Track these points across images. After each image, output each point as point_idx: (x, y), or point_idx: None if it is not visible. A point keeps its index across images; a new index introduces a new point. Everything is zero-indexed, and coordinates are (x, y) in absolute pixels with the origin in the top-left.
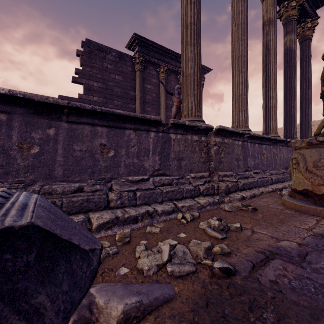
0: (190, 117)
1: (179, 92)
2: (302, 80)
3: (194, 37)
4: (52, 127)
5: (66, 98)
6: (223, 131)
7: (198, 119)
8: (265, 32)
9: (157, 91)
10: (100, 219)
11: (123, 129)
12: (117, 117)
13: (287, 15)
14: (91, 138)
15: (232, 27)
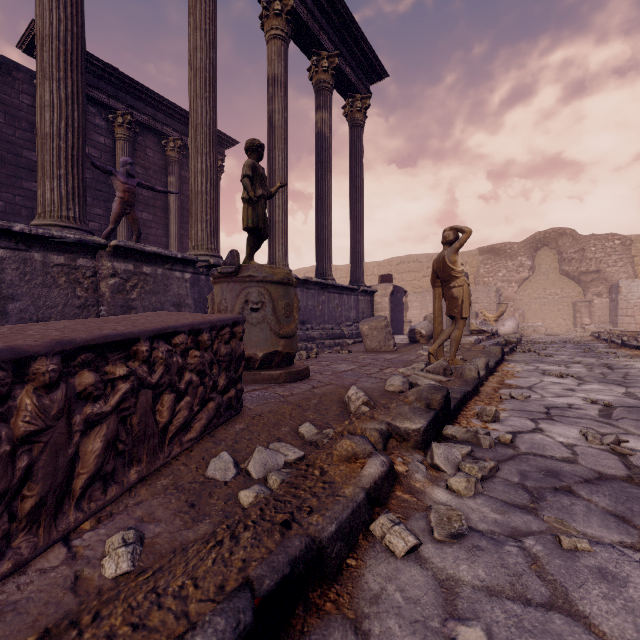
0: (47, 219)
1: (130, 173)
2: (352, 188)
3: (59, 66)
4: None
5: None
6: (133, 252)
7: (64, 223)
8: (269, 96)
9: (109, 163)
10: None
11: None
12: None
13: (318, 79)
14: None
15: (189, 70)
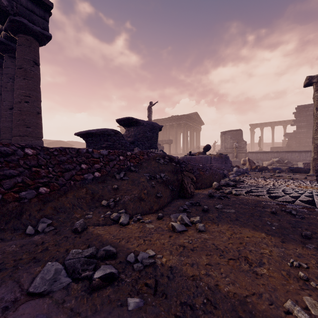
0: None
1: None
2: None
3: None
4: (288, 154)
5: (288, 134)
6: None
7: None
8: None
9: None
10: (295, 166)
11: (301, 153)
12: (300, 151)
13: None
14: (294, 155)
15: None
